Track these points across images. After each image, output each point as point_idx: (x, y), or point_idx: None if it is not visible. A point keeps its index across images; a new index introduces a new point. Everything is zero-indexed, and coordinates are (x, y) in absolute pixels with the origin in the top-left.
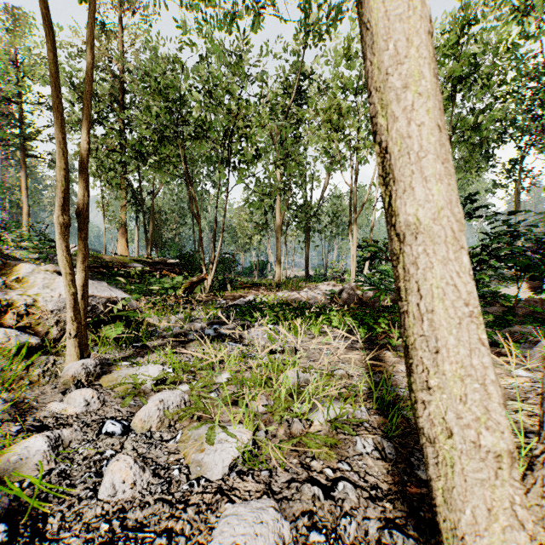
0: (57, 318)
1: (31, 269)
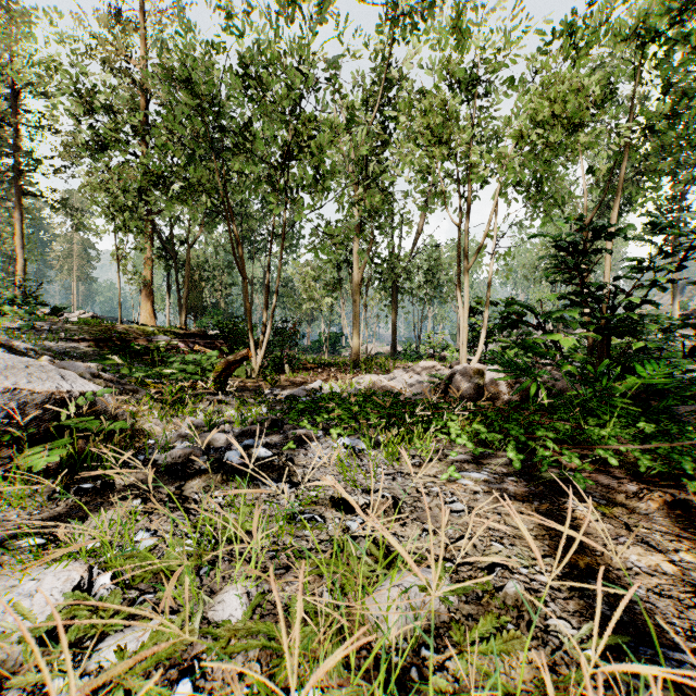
0: None
1: None
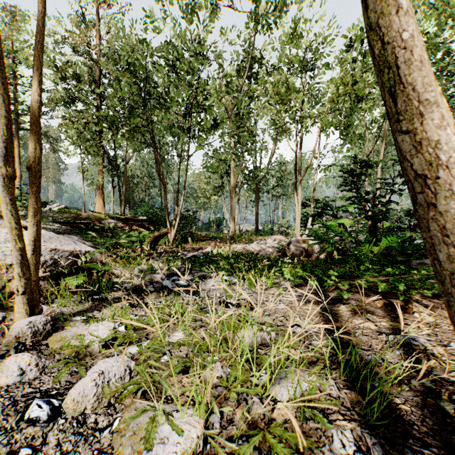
0: None
1: None
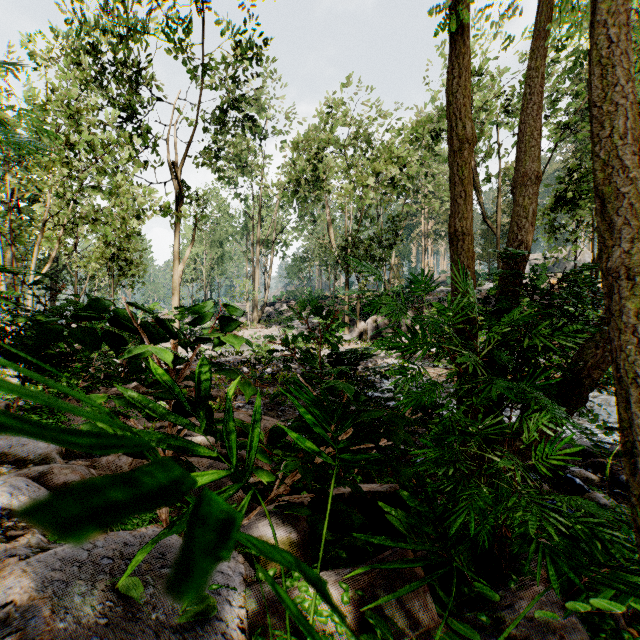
0: None
1: None
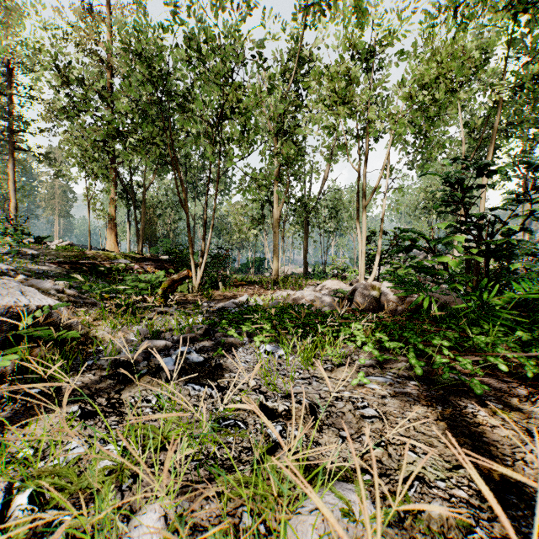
0: None
1: None
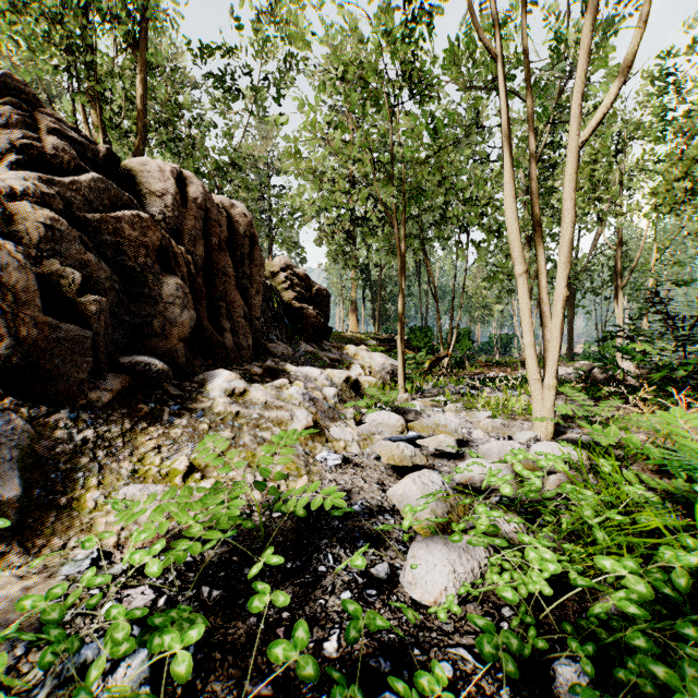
0: (380, 375)
1: (354, 348)
